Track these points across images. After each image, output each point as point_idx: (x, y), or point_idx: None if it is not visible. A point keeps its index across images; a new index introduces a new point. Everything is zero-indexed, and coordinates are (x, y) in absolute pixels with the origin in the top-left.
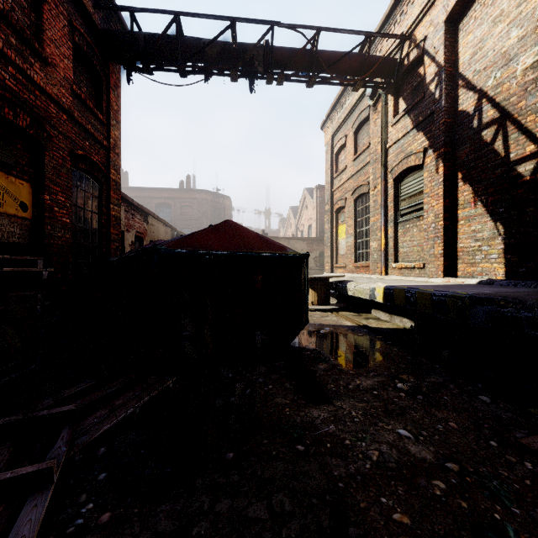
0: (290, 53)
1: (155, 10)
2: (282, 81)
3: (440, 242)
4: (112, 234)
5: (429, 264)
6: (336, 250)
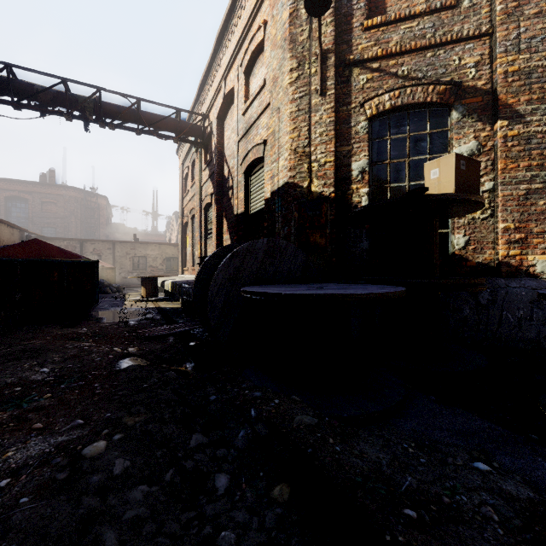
0: (118, 110)
1: None
2: (113, 128)
3: None
4: None
5: None
6: (186, 256)
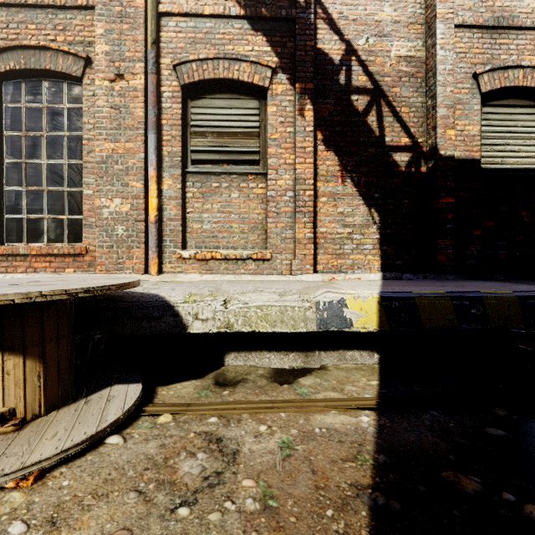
0: None
1: None
2: None
3: (307, 221)
4: None
5: (281, 253)
6: None
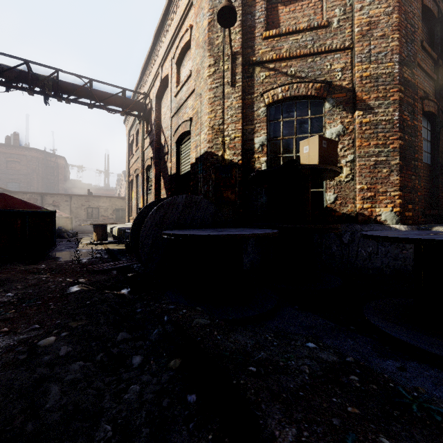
0: (73, 87)
1: None
2: (69, 102)
3: None
4: None
5: None
6: (131, 207)
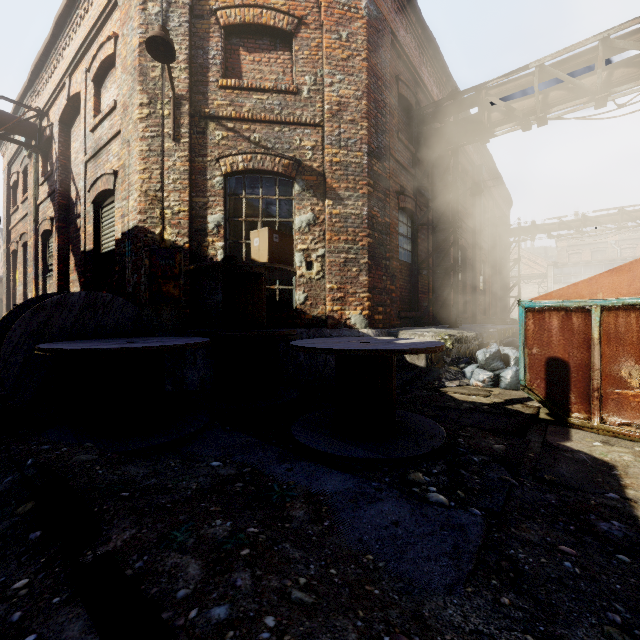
0: None
1: None
2: None
3: None
4: None
5: None
6: (14, 298)
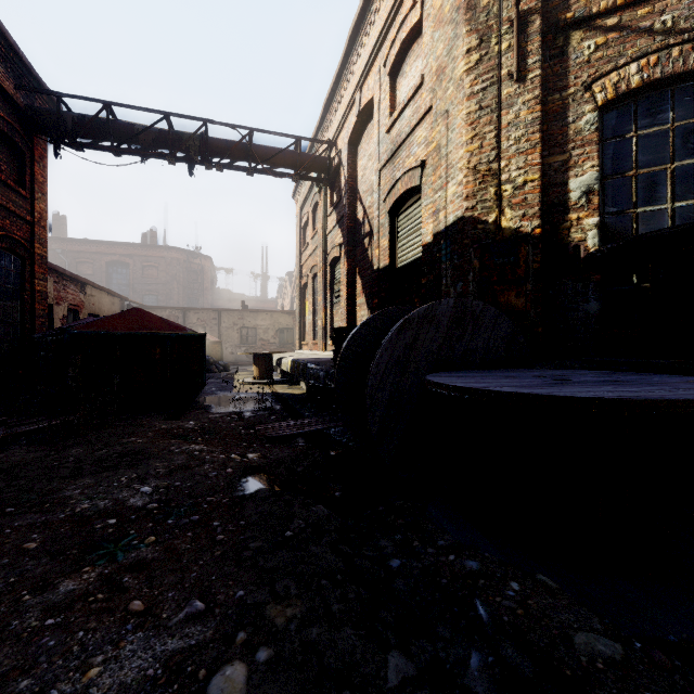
0: (226, 146)
1: (84, 98)
2: (221, 169)
3: (345, 323)
4: (37, 310)
5: None
6: (304, 326)
